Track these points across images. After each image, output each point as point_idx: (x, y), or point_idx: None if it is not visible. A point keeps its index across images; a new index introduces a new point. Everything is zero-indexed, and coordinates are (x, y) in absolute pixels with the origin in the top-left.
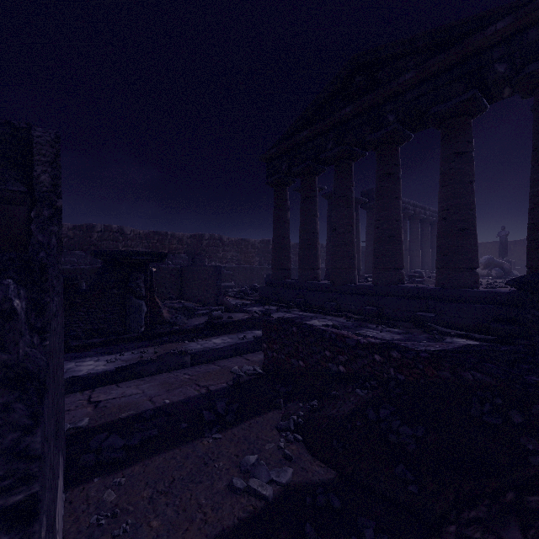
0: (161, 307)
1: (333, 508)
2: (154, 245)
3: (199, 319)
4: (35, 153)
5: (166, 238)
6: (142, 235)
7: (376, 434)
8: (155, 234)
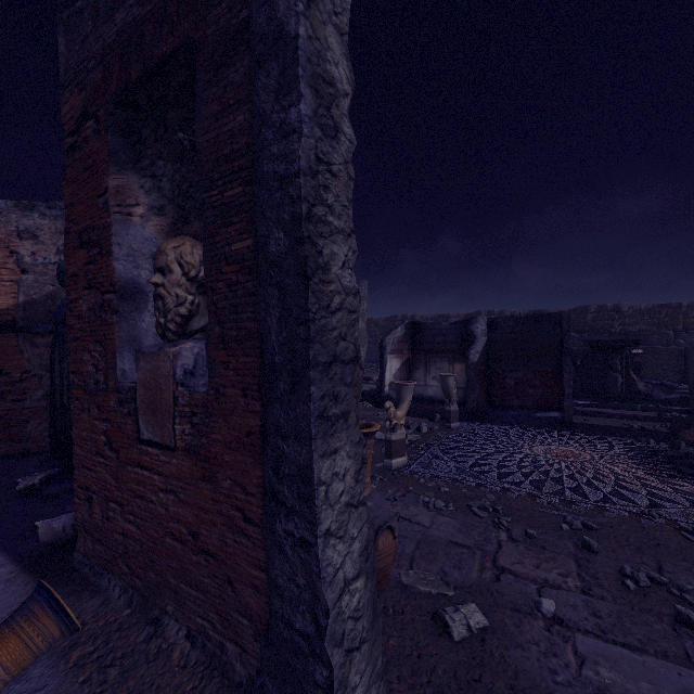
0: (635, 381)
1: (655, 432)
2: (660, 321)
3: (678, 396)
4: (563, 320)
5: (678, 311)
6: (643, 310)
7: (688, 420)
8: (661, 308)
